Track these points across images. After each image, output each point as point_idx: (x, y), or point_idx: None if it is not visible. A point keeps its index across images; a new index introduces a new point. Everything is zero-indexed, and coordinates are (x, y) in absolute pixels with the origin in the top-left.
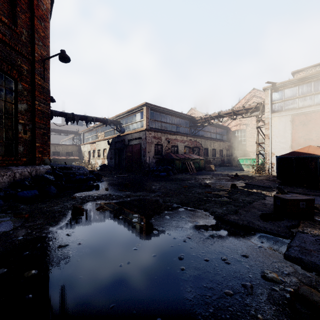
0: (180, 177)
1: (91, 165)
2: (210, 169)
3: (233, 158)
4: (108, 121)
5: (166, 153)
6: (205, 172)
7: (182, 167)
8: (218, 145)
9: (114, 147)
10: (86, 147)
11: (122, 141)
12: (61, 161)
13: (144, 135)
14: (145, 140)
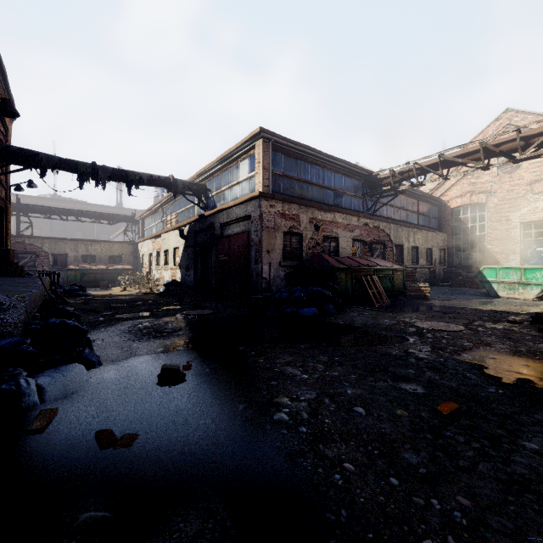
0: (362, 322)
1: (151, 283)
2: (420, 294)
3: (457, 268)
4: (178, 185)
5: (310, 255)
6: (408, 302)
7: (354, 289)
8: (423, 238)
9: (193, 244)
10: (146, 246)
11: (209, 228)
12: (97, 274)
13: (258, 209)
14: (259, 222)
